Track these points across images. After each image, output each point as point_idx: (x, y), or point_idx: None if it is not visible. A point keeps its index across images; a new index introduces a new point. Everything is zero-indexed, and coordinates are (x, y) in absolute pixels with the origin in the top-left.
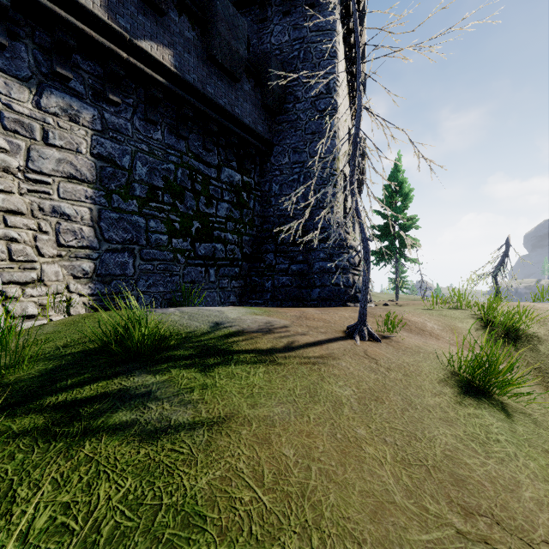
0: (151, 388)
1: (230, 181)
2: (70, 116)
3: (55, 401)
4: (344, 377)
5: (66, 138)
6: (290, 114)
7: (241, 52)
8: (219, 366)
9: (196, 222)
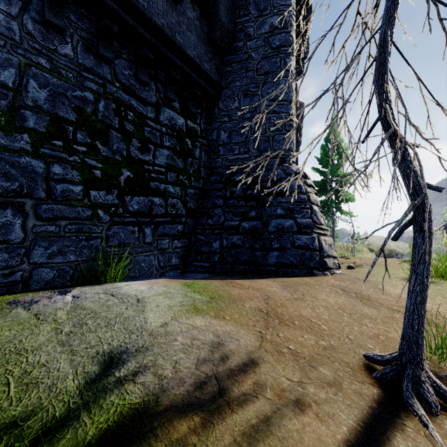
0: None
1: (171, 124)
2: None
3: None
4: None
5: None
6: (240, 53)
7: None
8: None
9: (125, 170)
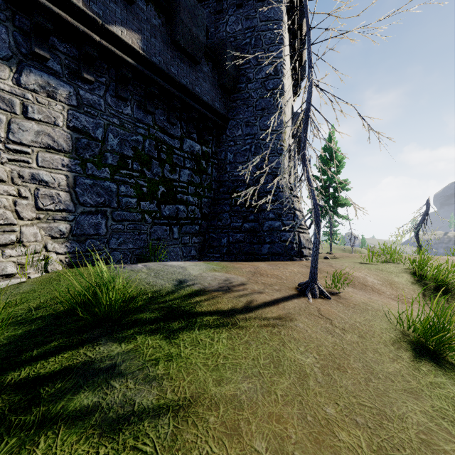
0: (116, 360)
1: (191, 151)
2: (48, 92)
3: (16, 378)
4: (303, 340)
5: (44, 112)
6: (243, 93)
7: (201, 38)
8: (183, 331)
9: (161, 187)
